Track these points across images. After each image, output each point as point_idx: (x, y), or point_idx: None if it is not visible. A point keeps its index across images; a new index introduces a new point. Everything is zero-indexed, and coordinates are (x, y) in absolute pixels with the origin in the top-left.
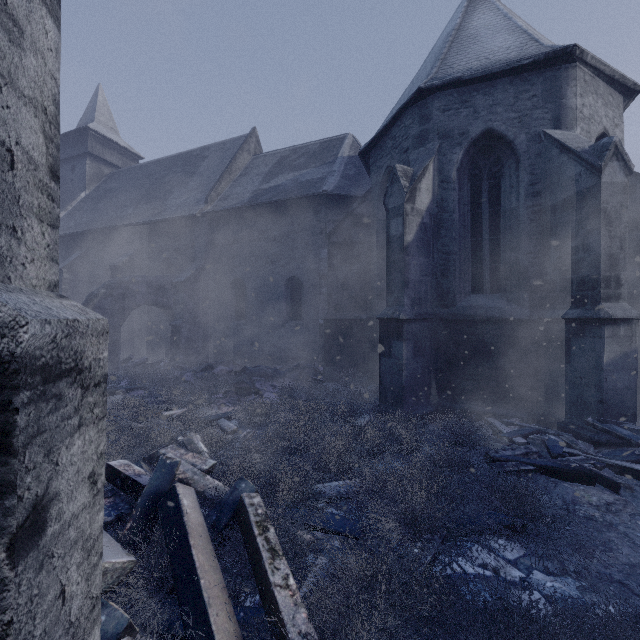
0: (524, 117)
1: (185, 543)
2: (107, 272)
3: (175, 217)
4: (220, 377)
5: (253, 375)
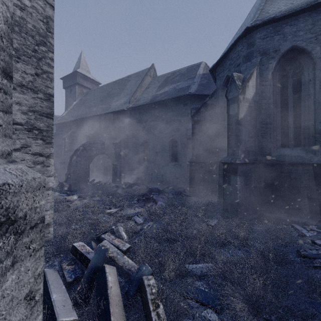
0: (319, 36)
1: (107, 310)
2: (84, 138)
3: (114, 111)
4: (135, 191)
5: (152, 191)
